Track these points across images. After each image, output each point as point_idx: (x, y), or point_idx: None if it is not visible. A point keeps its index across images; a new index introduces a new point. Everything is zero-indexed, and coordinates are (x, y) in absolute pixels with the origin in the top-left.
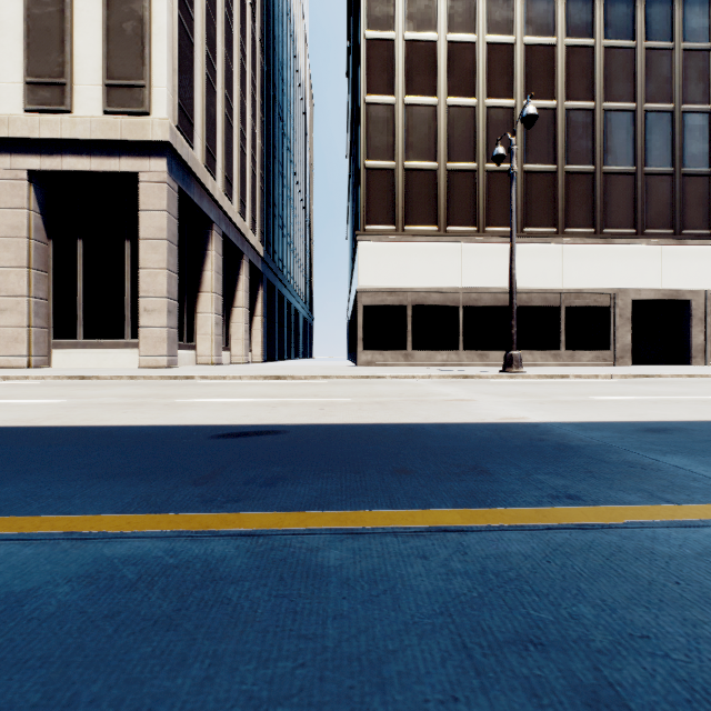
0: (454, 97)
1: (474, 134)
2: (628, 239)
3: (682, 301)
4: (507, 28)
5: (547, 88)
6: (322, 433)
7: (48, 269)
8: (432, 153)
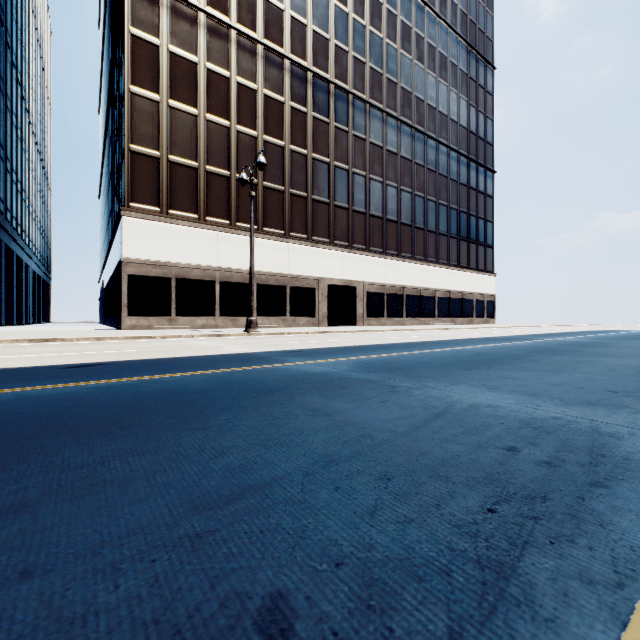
0: (212, 114)
1: (228, 149)
2: (326, 245)
3: (353, 287)
4: (252, 77)
5: (279, 131)
6: (134, 363)
7: None
8: (194, 154)
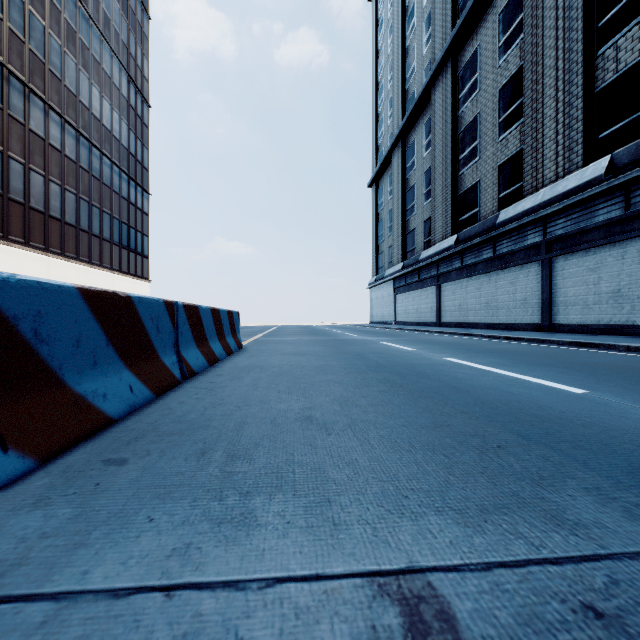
0: None
1: None
2: None
3: None
4: None
5: None
6: None
7: None
8: None
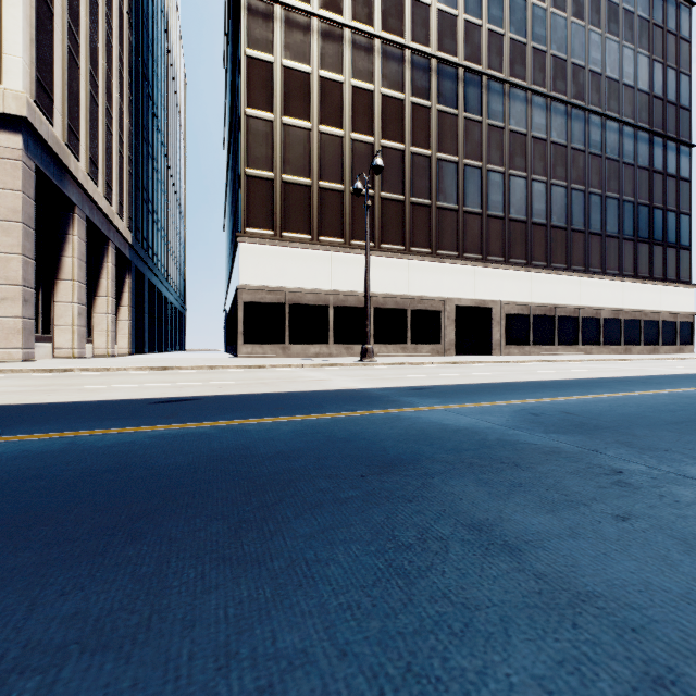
0: (326, 125)
1: (342, 161)
2: (453, 260)
3: (488, 308)
4: (368, 77)
5: (398, 133)
6: (228, 398)
7: None
8: (307, 171)
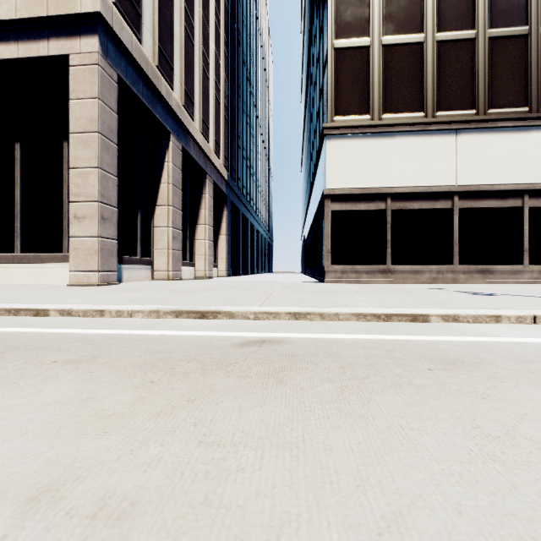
0: None
1: None
2: None
3: None
4: None
5: None
6: None
7: None
8: (417, 23)
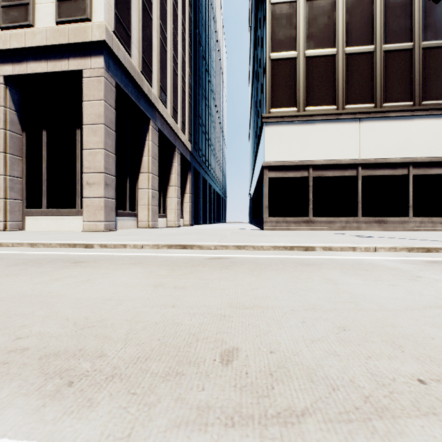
0: None
1: (372, 19)
2: None
3: None
4: None
5: None
6: None
7: (22, 154)
8: (331, 40)
